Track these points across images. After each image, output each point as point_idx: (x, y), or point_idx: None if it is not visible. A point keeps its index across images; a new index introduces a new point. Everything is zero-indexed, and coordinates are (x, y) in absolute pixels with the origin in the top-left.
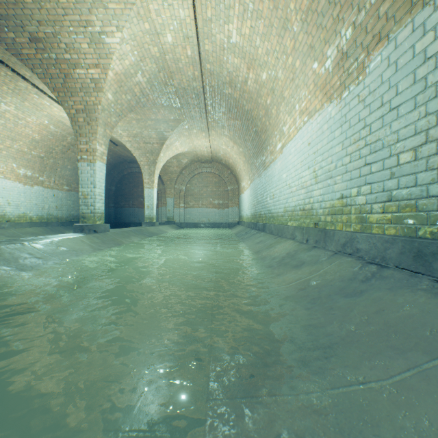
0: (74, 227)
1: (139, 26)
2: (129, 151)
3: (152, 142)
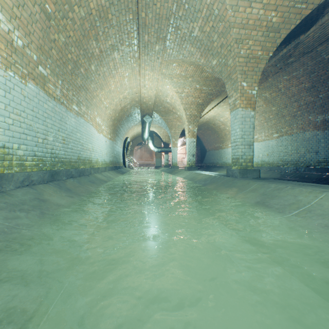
0: None
1: None
2: None
3: None
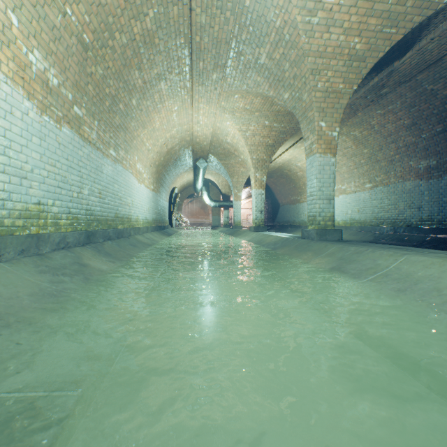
0: None
1: None
2: None
3: None
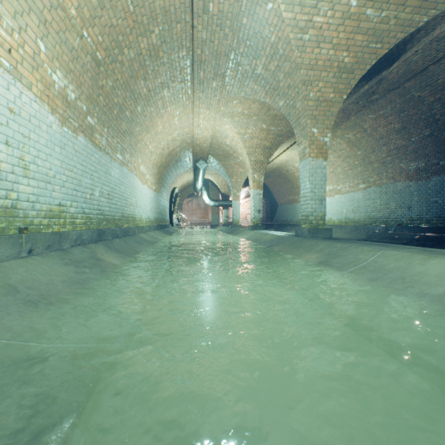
0: None
1: None
2: None
3: None
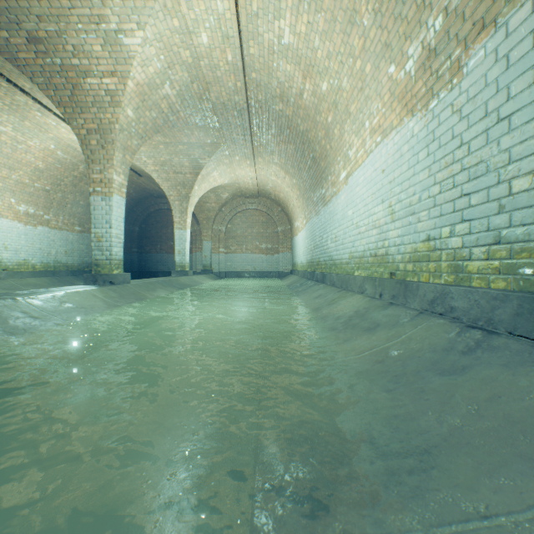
0: (85, 277)
1: (167, 23)
2: (156, 183)
3: (184, 172)
